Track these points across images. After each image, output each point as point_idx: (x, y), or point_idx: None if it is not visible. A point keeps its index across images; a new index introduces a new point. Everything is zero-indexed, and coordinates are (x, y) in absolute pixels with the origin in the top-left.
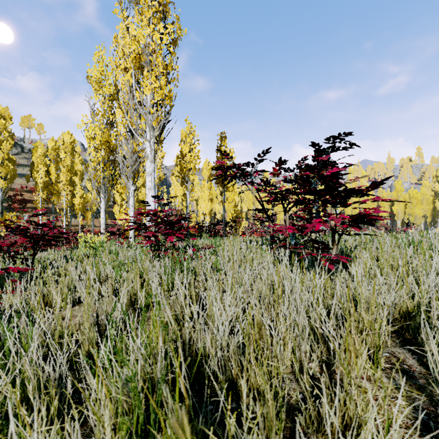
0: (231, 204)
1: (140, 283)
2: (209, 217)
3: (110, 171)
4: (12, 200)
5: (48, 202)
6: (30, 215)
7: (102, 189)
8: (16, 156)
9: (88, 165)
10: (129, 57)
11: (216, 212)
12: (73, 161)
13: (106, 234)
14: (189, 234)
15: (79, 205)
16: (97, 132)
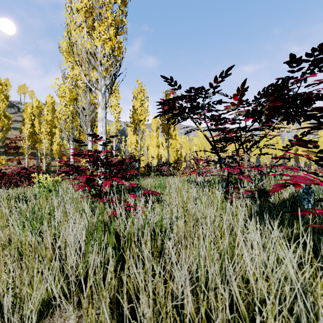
0: (174, 149)
1: (53, 251)
2: (156, 159)
3: (77, 123)
4: (8, 147)
5: (33, 148)
6: (21, 158)
7: (71, 137)
8: (14, 114)
9: (60, 118)
10: (81, 11)
11: (162, 156)
12: (53, 117)
13: (61, 174)
14: (140, 173)
15: (57, 150)
16: (67, 91)
